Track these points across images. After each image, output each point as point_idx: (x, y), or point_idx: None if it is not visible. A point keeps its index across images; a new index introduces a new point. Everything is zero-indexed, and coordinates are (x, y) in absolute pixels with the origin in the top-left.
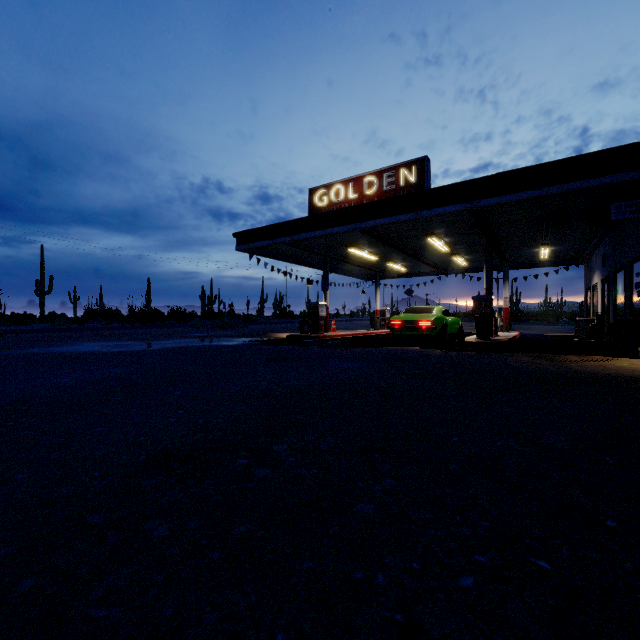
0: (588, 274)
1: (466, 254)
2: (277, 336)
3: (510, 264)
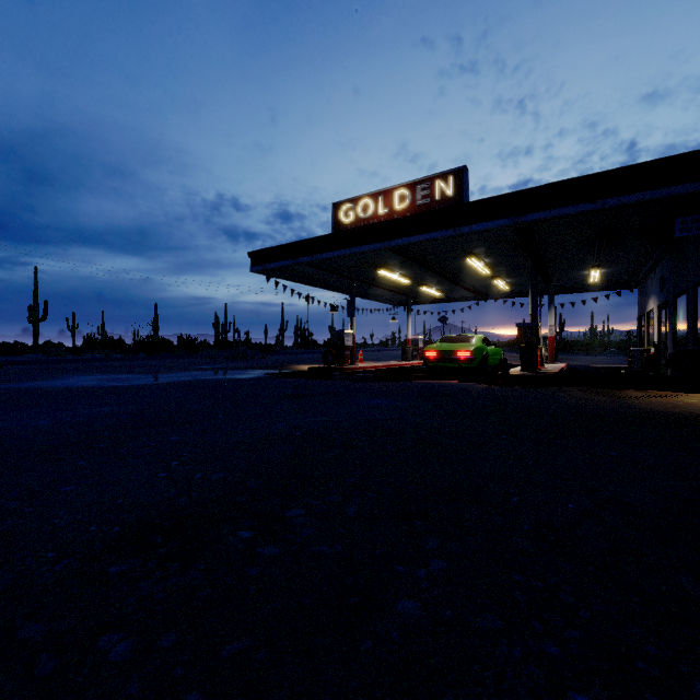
0: (642, 299)
1: (508, 277)
2: (297, 368)
3: (556, 288)
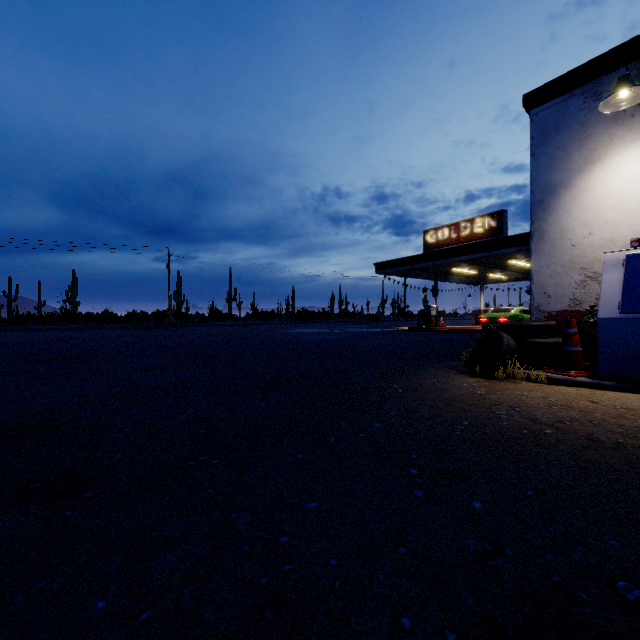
0: None
1: None
2: (401, 328)
3: None
